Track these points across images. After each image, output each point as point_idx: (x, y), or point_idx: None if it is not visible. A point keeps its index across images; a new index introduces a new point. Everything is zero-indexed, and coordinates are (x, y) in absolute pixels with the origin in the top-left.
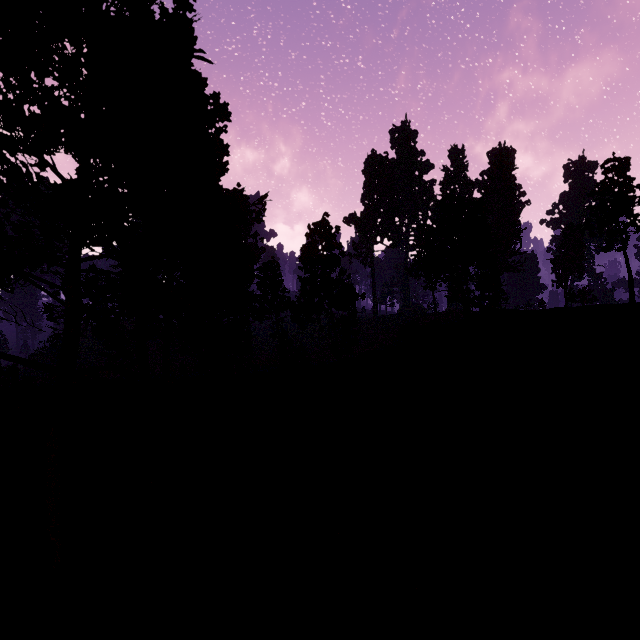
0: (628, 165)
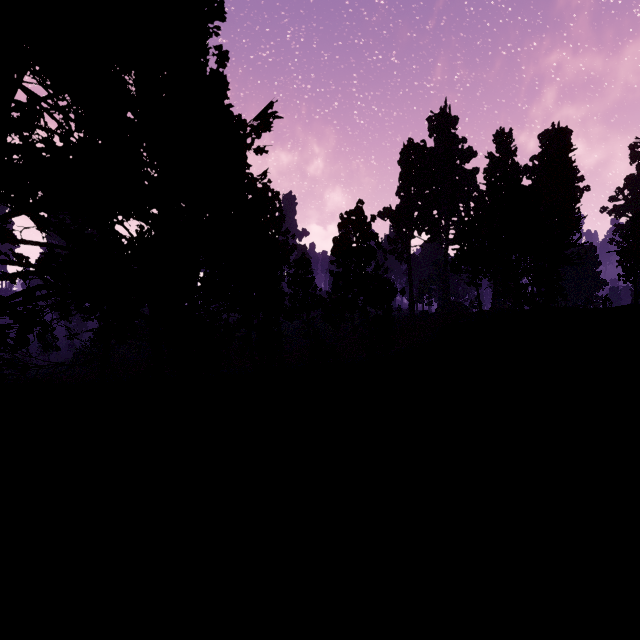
0: None
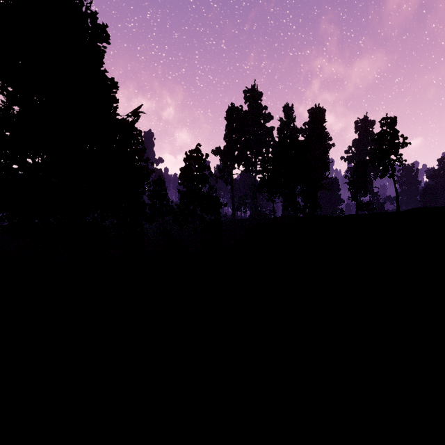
0: (395, 122)
